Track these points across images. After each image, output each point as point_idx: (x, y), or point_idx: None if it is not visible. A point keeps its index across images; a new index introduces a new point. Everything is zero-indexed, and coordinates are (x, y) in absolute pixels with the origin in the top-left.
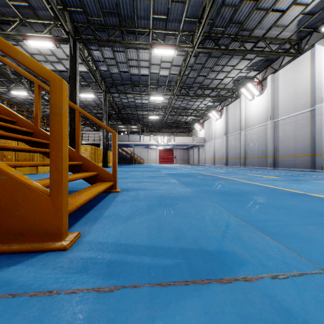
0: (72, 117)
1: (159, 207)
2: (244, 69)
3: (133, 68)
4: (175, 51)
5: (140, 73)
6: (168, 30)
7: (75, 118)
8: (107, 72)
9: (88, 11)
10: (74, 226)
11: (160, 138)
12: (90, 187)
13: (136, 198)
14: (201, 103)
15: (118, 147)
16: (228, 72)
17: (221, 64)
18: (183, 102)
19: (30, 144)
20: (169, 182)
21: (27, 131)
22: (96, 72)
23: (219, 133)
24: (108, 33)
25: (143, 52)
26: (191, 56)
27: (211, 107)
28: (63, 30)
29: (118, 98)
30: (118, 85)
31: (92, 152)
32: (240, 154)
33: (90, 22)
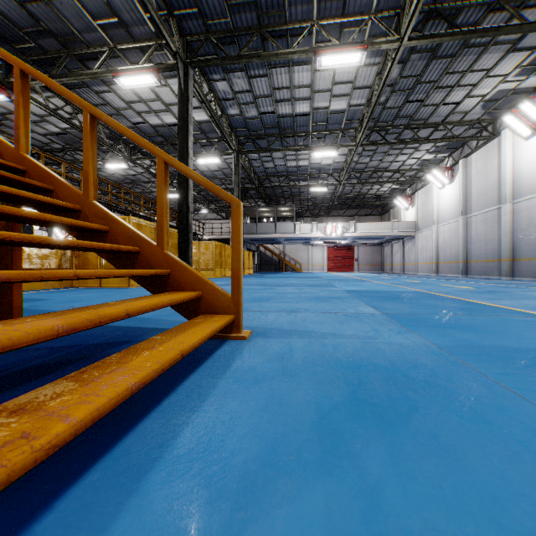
0: (182, 193)
1: (358, 420)
2: (512, 72)
3: (282, 103)
4: (363, 53)
5: (295, 111)
6: (349, 17)
7: (186, 195)
8: (239, 118)
9: (206, 11)
10: (33, 527)
11: (330, 227)
12: (172, 332)
13: (284, 366)
14: (409, 157)
15: (259, 244)
16: (473, 86)
17: (459, 70)
18: (373, 158)
19: (76, 233)
20: (358, 314)
21: (66, 208)
22: (222, 119)
23: (449, 213)
24: (239, 44)
25: (300, 71)
26: (394, 60)
27: (431, 162)
28: (169, 52)
29: (258, 161)
30: (257, 139)
31: (216, 252)
32: (498, 253)
33: (210, 29)
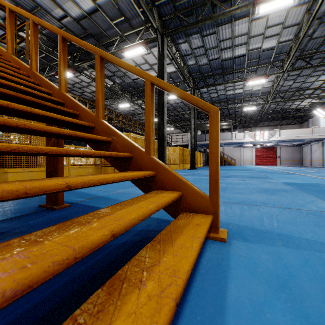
0: (160, 117)
1: None
2: None
3: (225, 51)
4: None
5: (234, 55)
6: None
7: (162, 118)
8: (194, 66)
9: None
10: None
11: (258, 134)
12: (159, 243)
13: (304, 314)
14: None
15: (206, 147)
16: None
17: None
18: (296, 81)
19: (91, 143)
20: (324, 212)
21: (83, 125)
22: (184, 69)
23: None
24: (196, 15)
25: (240, 24)
26: None
27: None
28: (152, 31)
29: (207, 93)
30: (206, 78)
31: (180, 153)
32: None
33: (177, 9)
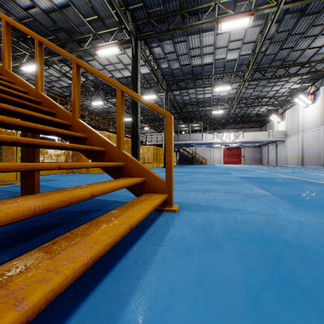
0: (133, 117)
1: (292, 306)
2: None
3: (195, 58)
4: (251, 18)
5: (203, 62)
6: None
7: (136, 117)
8: (167, 69)
9: (148, 4)
10: None
11: (225, 136)
12: (124, 207)
13: (208, 238)
14: (281, 87)
15: (180, 147)
16: None
17: (322, 23)
18: (256, 89)
19: (68, 139)
20: (254, 194)
21: (61, 123)
22: (157, 71)
23: (311, 124)
24: (168, 23)
25: (207, 36)
26: (273, 20)
27: (297, 90)
28: (126, 32)
29: (179, 96)
30: (179, 82)
31: (154, 152)
32: None
33: (150, 15)
